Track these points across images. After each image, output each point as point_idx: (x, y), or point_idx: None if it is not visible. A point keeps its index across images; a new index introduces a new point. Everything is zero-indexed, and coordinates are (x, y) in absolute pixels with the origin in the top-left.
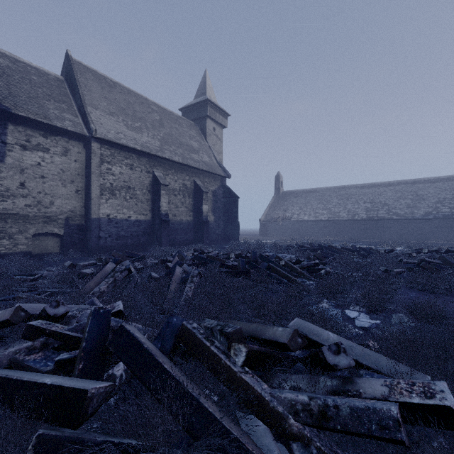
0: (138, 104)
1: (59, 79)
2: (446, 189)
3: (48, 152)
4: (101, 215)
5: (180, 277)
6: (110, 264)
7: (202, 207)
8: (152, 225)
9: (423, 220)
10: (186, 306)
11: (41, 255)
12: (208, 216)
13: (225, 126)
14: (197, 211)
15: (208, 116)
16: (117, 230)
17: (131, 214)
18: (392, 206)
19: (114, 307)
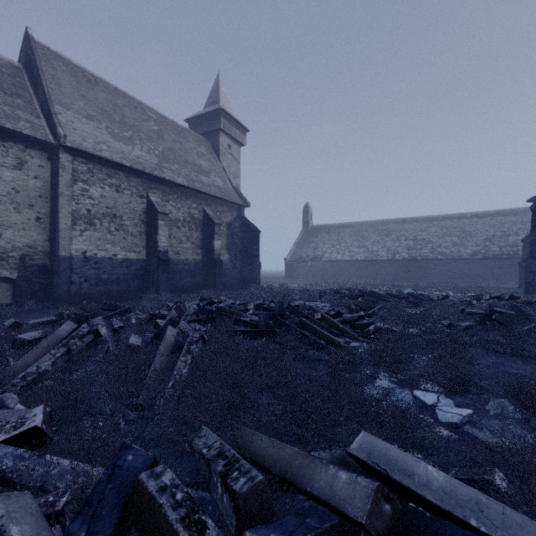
0: (129, 108)
1: (14, 65)
2: (495, 225)
3: None
4: (73, 252)
5: (172, 343)
6: (67, 324)
7: (213, 243)
8: (147, 266)
9: (471, 260)
10: (176, 397)
11: None
12: (221, 255)
13: (243, 144)
14: (207, 247)
15: (221, 130)
16: (97, 273)
17: (117, 251)
18: (437, 243)
19: (24, 421)
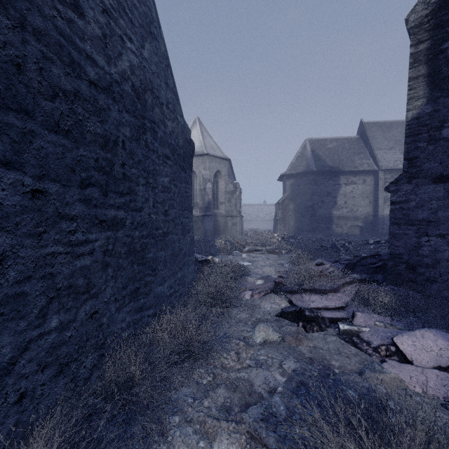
0: None
1: (356, 138)
2: None
3: (356, 184)
4: (384, 215)
5: None
6: None
7: None
8: None
9: None
10: None
11: (352, 236)
12: None
13: None
14: None
15: None
16: None
17: None
18: None
19: None
